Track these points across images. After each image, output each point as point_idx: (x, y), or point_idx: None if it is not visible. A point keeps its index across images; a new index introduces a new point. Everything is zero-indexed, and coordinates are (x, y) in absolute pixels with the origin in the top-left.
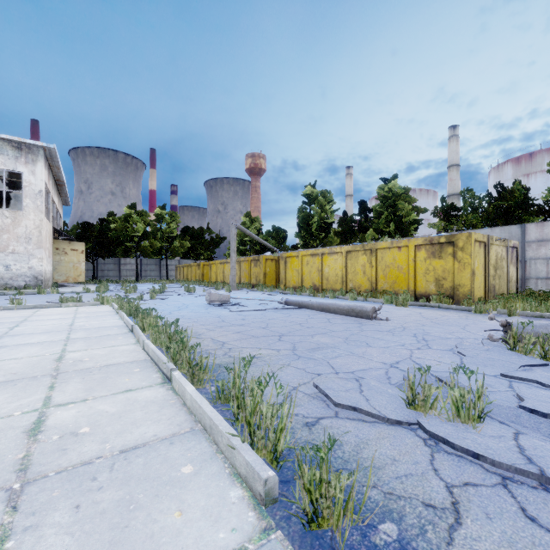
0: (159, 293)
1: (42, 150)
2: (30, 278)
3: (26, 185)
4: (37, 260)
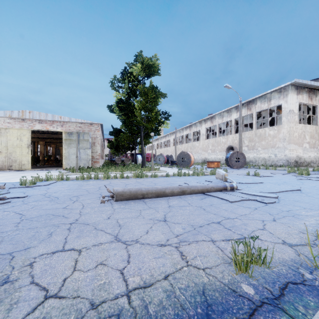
0: (307, 175)
1: (290, 86)
2: (285, 161)
3: (283, 110)
4: (288, 151)
